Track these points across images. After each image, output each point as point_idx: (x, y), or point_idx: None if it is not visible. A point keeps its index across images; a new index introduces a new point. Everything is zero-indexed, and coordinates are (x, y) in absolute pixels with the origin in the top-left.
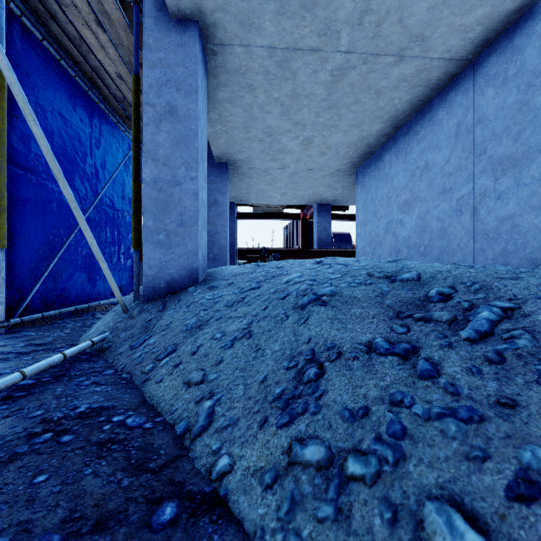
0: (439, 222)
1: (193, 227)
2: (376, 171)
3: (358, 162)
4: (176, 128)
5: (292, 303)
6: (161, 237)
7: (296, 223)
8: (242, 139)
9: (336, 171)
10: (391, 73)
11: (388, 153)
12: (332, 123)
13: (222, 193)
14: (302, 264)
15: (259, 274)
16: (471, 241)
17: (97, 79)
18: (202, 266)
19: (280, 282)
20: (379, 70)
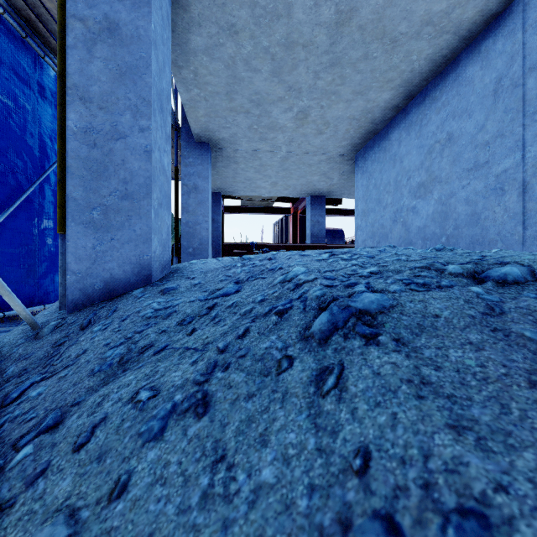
0: (468, 206)
1: (144, 201)
2: (381, 152)
3: (359, 144)
4: (117, 54)
5: (298, 324)
6: (94, 214)
7: (286, 219)
8: (224, 109)
9: (333, 155)
10: (415, 9)
11: (396, 130)
12: (333, 89)
13: (203, 177)
14: (304, 254)
15: (241, 269)
16: (519, 227)
17: (37, 22)
18: (161, 259)
19: (271, 282)
20: (399, 4)
